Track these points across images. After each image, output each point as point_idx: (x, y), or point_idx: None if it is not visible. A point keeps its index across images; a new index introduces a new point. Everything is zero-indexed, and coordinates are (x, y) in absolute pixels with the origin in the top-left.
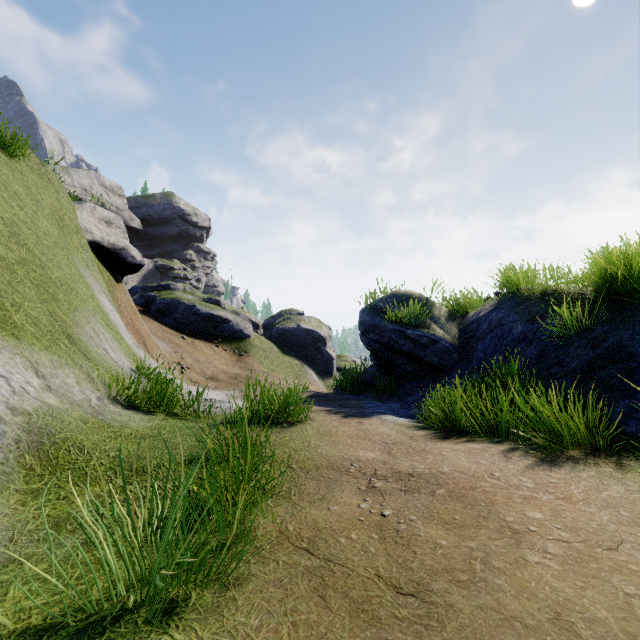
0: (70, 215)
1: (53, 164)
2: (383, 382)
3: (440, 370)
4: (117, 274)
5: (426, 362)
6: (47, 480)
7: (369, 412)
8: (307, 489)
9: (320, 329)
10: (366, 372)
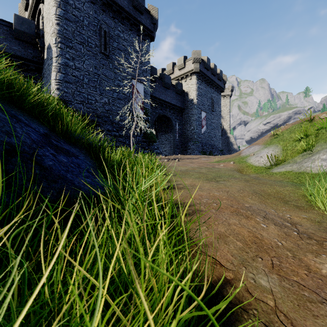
0: None
1: None
2: None
3: None
4: None
5: None
6: None
7: None
8: None
9: None
10: None
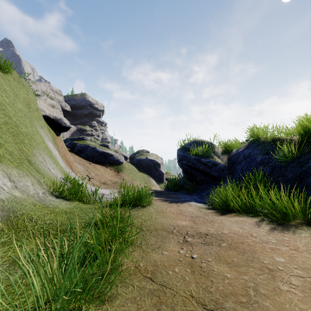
0: (33, 102)
1: (28, 79)
2: (189, 185)
3: (218, 179)
4: (57, 132)
5: (211, 175)
6: (11, 236)
7: (182, 200)
8: (150, 242)
9: (157, 159)
10: (180, 180)
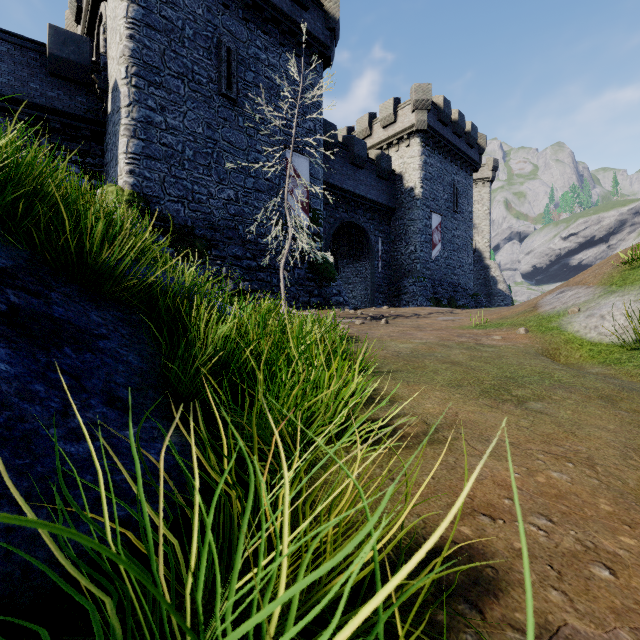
0: None
1: None
2: None
3: None
4: None
5: None
6: None
7: None
8: None
9: None
10: None
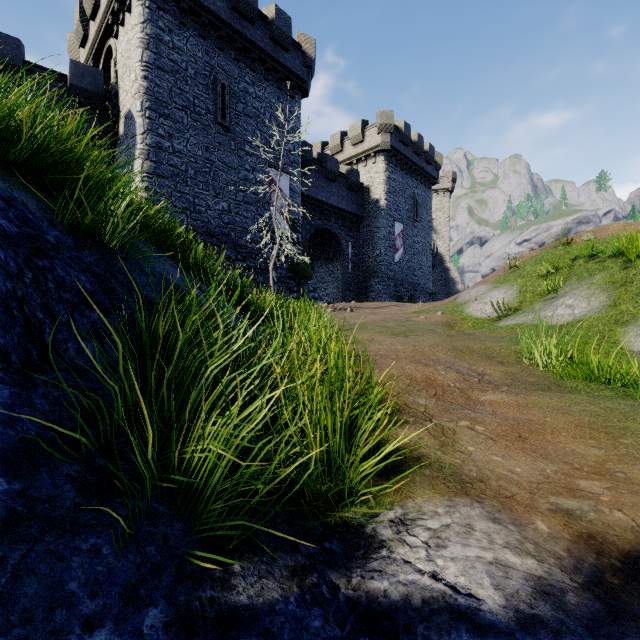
0: None
1: None
2: None
3: None
4: None
5: None
6: None
7: None
8: (531, 378)
9: None
10: None
